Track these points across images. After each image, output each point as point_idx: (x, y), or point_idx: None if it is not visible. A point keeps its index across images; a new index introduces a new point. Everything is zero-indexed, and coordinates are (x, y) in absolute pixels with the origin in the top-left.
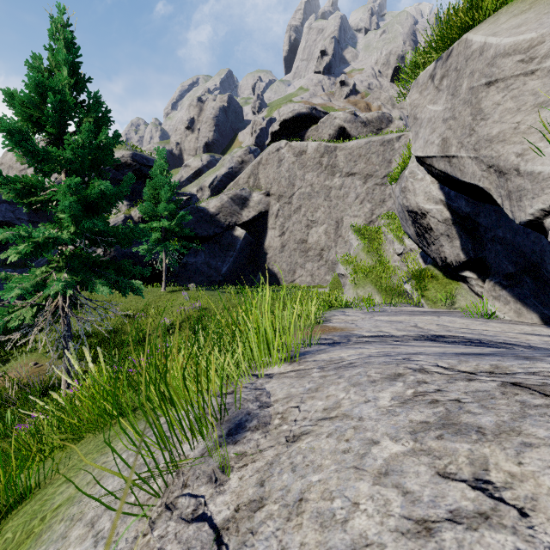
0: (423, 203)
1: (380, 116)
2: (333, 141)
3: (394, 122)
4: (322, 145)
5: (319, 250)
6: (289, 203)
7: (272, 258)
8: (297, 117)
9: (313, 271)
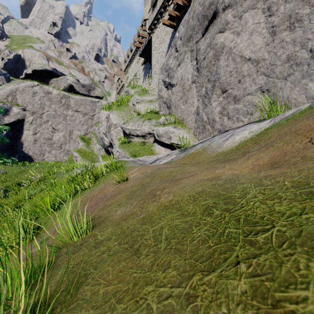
0: (104, 137)
1: (90, 84)
2: (68, 92)
3: (96, 88)
4: (62, 93)
5: (60, 144)
6: (40, 117)
7: (28, 147)
8: (45, 71)
9: (56, 154)
